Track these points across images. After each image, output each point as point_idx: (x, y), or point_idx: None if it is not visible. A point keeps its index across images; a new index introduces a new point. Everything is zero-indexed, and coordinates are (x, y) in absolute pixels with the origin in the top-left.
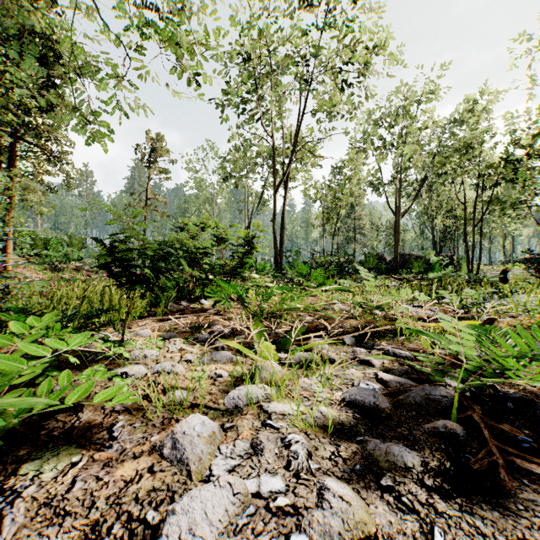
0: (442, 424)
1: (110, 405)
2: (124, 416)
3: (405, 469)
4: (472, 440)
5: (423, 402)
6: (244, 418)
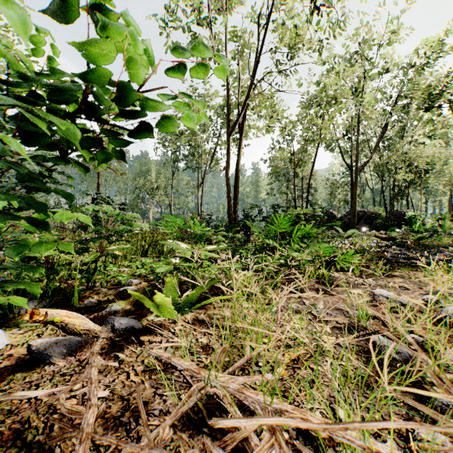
0: None
1: None
2: None
3: None
4: None
5: None
6: None
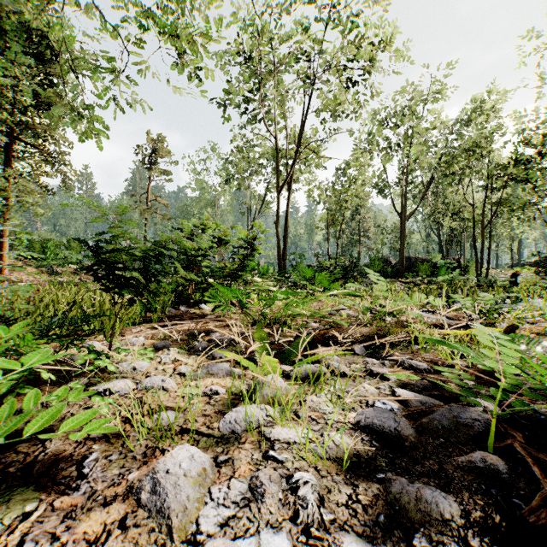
0: (480, 458)
1: (76, 438)
2: (100, 445)
3: (442, 522)
4: (516, 477)
5: (452, 426)
6: (242, 447)
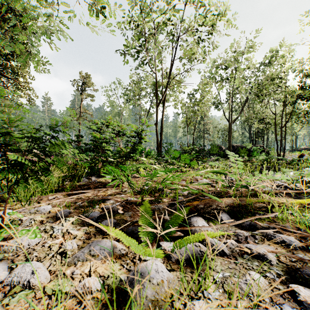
0: None
1: None
2: None
3: None
4: None
5: None
6: None
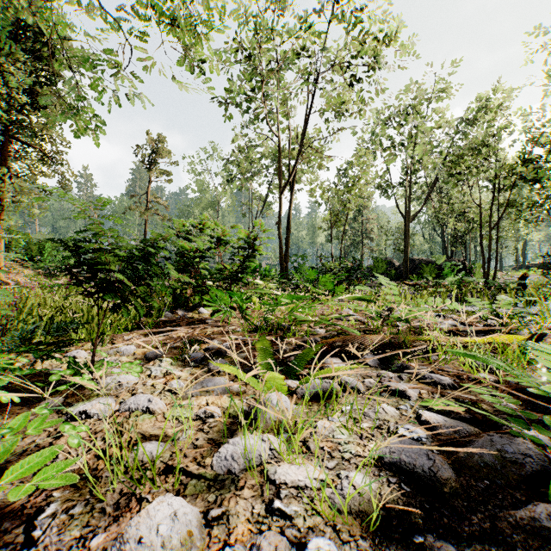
0: (545, 514)
1: (17, 496)
2: (62, 491)
3: None
4: None
5: (497, 463)
6: (239, 495)
